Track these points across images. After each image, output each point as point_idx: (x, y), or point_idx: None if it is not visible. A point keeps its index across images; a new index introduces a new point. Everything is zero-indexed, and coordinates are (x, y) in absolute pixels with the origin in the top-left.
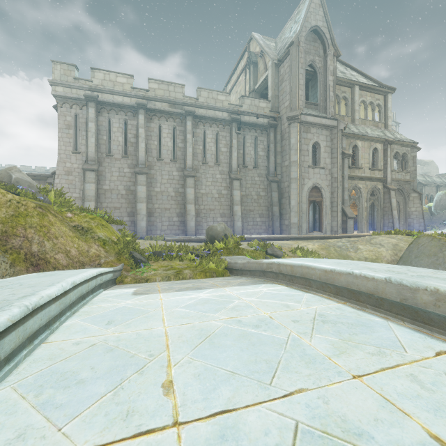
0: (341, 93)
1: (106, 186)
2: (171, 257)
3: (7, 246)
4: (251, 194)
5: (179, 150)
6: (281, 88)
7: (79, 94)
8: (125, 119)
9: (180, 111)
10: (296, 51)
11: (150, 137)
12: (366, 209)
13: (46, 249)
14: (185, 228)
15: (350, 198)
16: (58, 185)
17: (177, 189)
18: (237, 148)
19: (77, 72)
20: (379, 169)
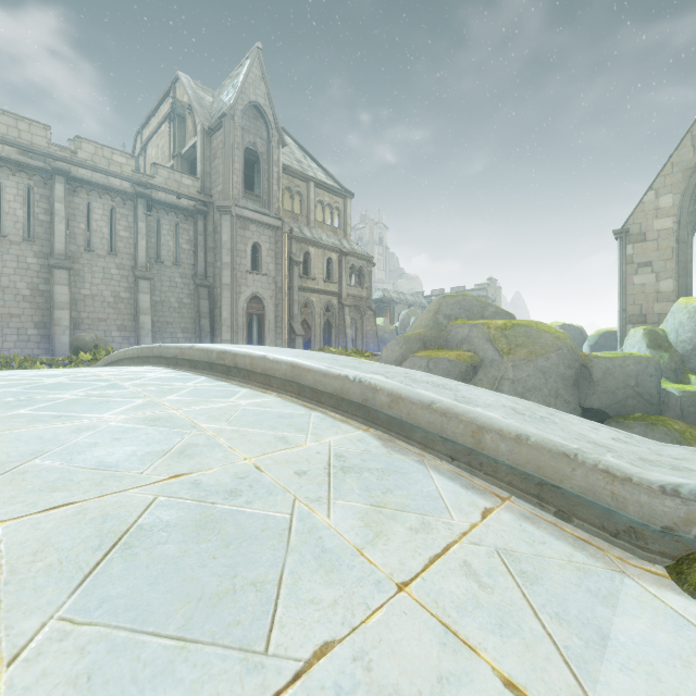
0: (294, 186)
1: None
2: (10, 367)
3: None
4: (170, 301)
5: (40, 225)
6: (214, 165)
7: None
8: None
9: (42, 166)
10: (230, 127)
11: None
12: (320, 326)
13: None
14: (51, 346)
15: (302, 312)
16: None
17: (35, 285)
18: (147, 235)
19: None
20: (334, 282)
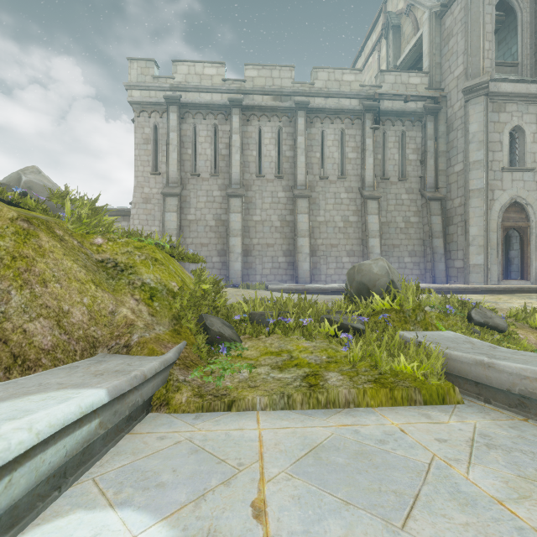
0: None
1: (191, 216)
2: (285, 328)
3: None
4: (396, 221)
5: (286, 161)
6: (447, 49)
7: (158, 97)
8: (215, 124)
9: (288, 105)
10: None
11: (247, 146)
12: None
13: (9, 308)
14: (294, 273)
15: None
16: (135, 216)
17: (283, 216)
18: (374, 151)
19: (157, 70)
20: None
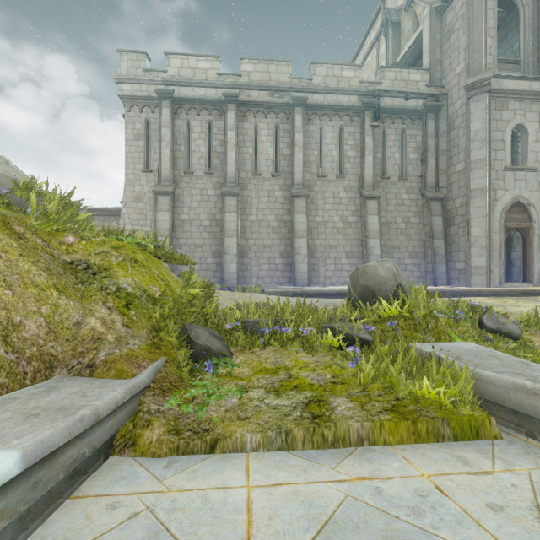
0: None
1: (185, 215)
2: (282, 339)
3: None
4: (396, 221)
5: (283, 159)
6: (448, 45)
7: (150, 91)
8: (209, 120)
9: (286, 101)
10: None
11: (243, 143)
12: None
13: None
14: (292, 275)
15: None
16: (125, 215)
17: (280, 216)
18: (373, 150)
19: (149, 63)
20: None
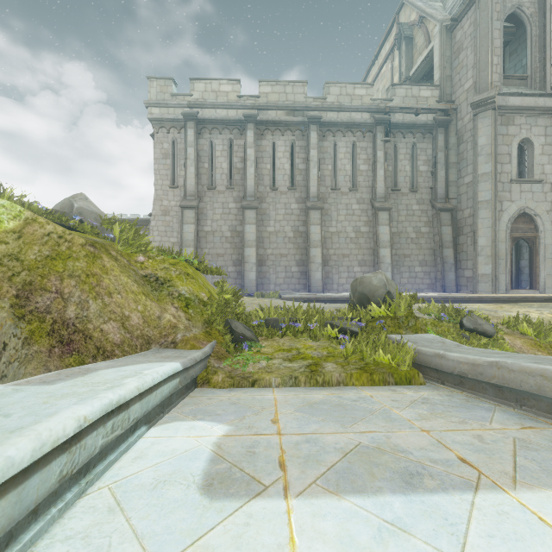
0: None
1: (208, 227)
2: (295, 331)
3: (26, 307)
4: (407, 231)
5: (299, 174)
6: (458, 62)
7: (176, 114)
8: (230, 139)
9: (301, 119)
10: None
11: (261, 159)
12: None
13: (89, 313)
14: (307, 282)
15: None
16: (155, 228)
17: (296, 227)
18: (385, 164)
19: (175, 88)
20: None
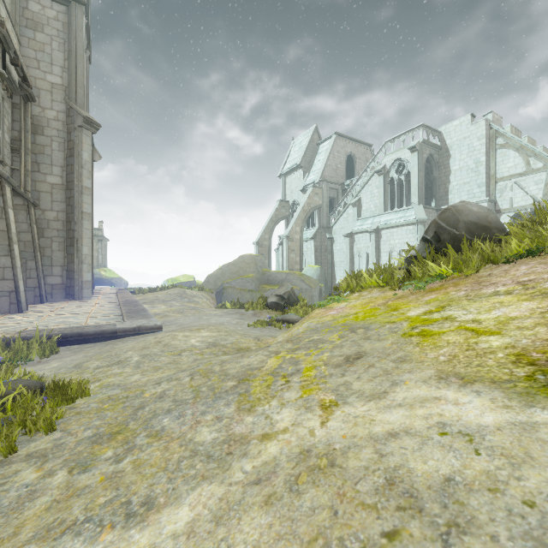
0: None
1: None
2: None
3: None
4: None
5: None
6: (34, 36)
7: None
8: None
9: None
10: (83, 20)
11: None
12: None
13: None
14: None
15: None
16: None
17: None
18: None
19: None
20: None
